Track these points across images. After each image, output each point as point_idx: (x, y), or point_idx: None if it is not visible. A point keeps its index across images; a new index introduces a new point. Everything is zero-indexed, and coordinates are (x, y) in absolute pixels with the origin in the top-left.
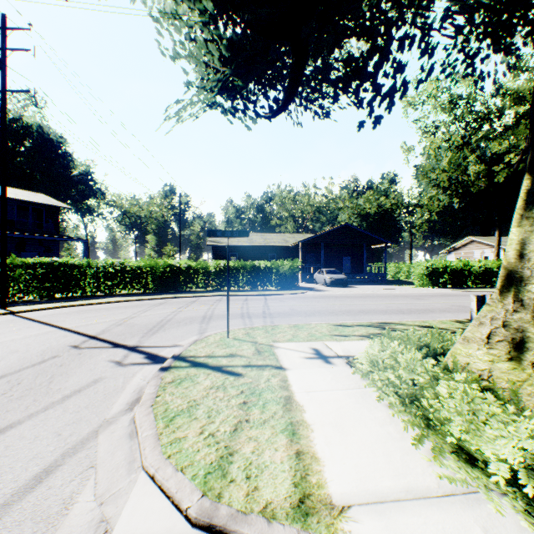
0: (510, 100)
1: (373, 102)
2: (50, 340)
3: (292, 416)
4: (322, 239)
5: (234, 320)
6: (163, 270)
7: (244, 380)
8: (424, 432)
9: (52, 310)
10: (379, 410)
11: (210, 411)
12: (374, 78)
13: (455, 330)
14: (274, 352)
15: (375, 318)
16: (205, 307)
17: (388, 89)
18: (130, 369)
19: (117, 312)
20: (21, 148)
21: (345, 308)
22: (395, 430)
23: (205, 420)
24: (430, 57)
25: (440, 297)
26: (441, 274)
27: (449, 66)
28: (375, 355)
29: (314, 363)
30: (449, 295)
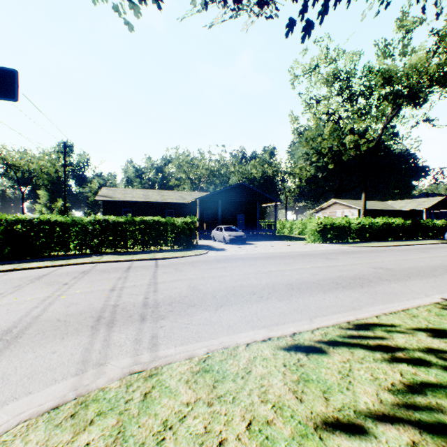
0: (382, 78)
1: None
2: None
3: None
4: (219, 196)
5: (66, 343)
6: (11, 229)
7: None
8: None
9: None
10: None
11: None
12: None
13: None
14: None
15: (323, 303)
16: (44, 293)
17: None
18: None
19: None
20: None
21: (265, 280)
22: None
23: None
24: None
25: (345, 255)
26: (329, 230)
27: None
28: None
29: None
30: (349, 252)
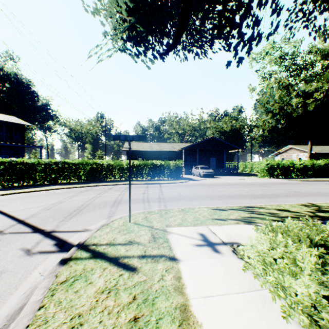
0: (320, 55)
1: (237, 46)
2: None
3: None
4: (197, 146)
5: (136, 204)
6: (91, 167)
7: (137, 279)
8: None
9: (6, 196)
10: None
11: None
12: (239, 28)
13: (307, 214)
14: (168, 238)
15: (240, 202)
16: (117, 193)
17: (248, 37)
18: (35, 259)
19: (52, 197)
20: (3, 88)
21: (217, 193)
22: None
23: None
24: (277, 16)
25: (278, 185)
26: (276, 169)
27: (291, 21)
28: (267, 252)
29: (203, 252)
30: (283, 183)
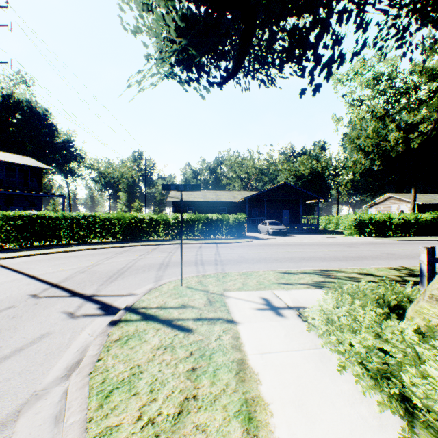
0: (426, 76)
1: (313, 71)
2: (13, 288)
3: (246, 390)
4: (265, 195)
5: (188, 268)
6: (129, 222)
7: (194, 338)
8: (409, 421)
9: (27, 258)
10: (344, 381)
11: (154, 383)
12: (314, 49)
13: (394, 278)
14: (225, 302)
15: (316, 265)
16: (164, 254)
17: (326, 60)
18: (81, 321)
19: (84, 259)
20: (13, 120)
21: (288, 255)
22: (370, 414)
23: (146, 396)
24: (363, 33)
25: (369, 245)
26: (367, 225)
27: (381, 39)
28: (331, 311)
29: (265, 315)
30: (375, 243)
